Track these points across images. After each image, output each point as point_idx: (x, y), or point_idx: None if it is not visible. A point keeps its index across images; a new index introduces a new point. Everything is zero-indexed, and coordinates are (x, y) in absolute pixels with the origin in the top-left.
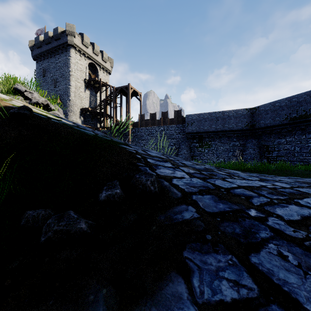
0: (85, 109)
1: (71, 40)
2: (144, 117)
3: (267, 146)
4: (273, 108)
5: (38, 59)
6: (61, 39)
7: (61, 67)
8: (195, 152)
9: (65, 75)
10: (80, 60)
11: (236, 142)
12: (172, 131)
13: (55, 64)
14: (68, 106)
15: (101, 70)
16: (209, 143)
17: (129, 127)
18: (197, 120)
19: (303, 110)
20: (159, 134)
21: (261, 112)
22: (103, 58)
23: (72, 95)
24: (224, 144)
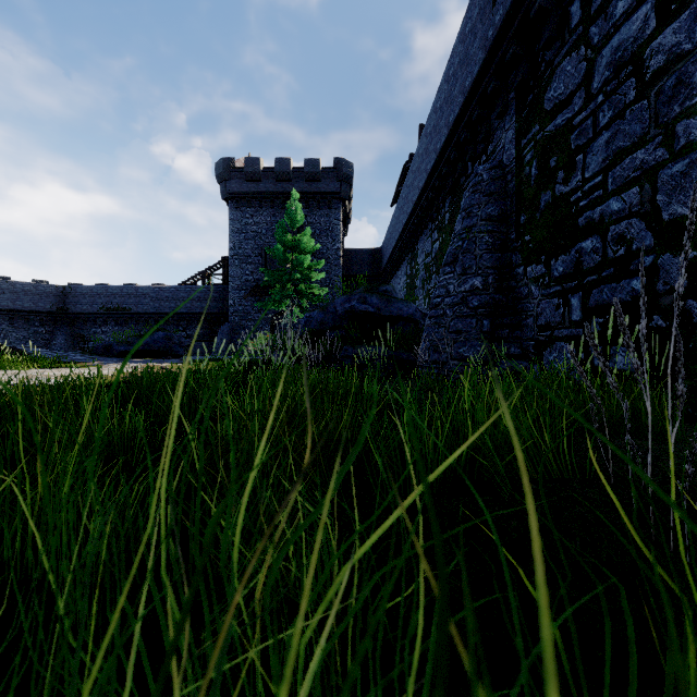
0: None
1: None
2: None
3: (82, 335)
4: (89, 294)
5: None
6: None
7: None
8: None
9: None
10: None
11: (41, 327)
12: None
13: None
14: None
15: None
16: None
17: None
18: None
19: (116, 302)
20: None
21: (75, 295)
22: None
23: None
24: (20, 330)
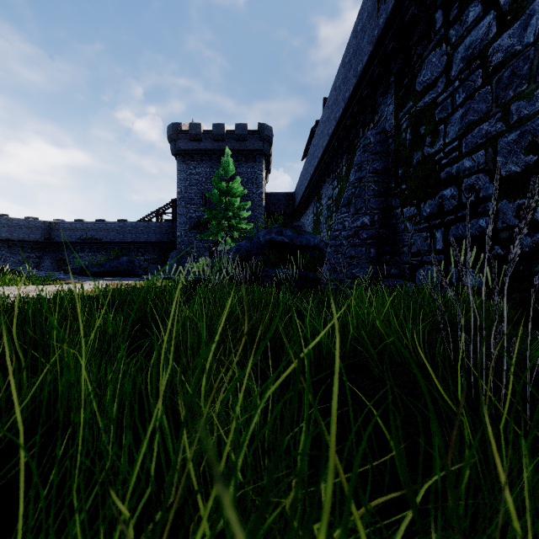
0: None
1: None
2: None
3: (64, 259)
4: (69, 227)
5: None
6: None
7: None
8: None
9: None
10: None
11: (32, 253)
12: None
13: None
14: None
15: None
16: None
17: None
18: None
19: (90, 234)
20: None
21: (58, 228)
22: None
23: None
24: (16, 255)
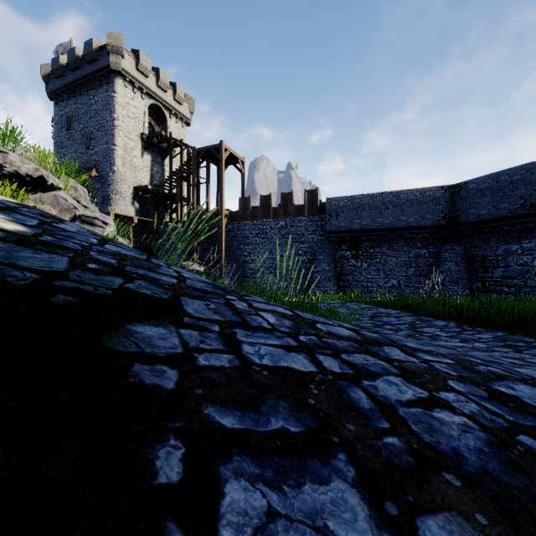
0: (143, 187)
1: (117, 62)
2: (249, 202)
3: (482, 258)
4: (496, 185)
5: (58, 98)
6: (98, 61)
7: (99, 112)
8: (343, 267)
9: (106, 126)
10: (134, 98)
11: (422, 249)
12: (301, 229)
13: (87, 107)
14: (111, 182)
15: (173, 118)
16: (370, 250)
17: (223, 221)
18: (348, 209)
19: None
20: (277, 234)
21: (470, 194)
22: (175, 95)
23: (118, 164)
24: (399, 253)
